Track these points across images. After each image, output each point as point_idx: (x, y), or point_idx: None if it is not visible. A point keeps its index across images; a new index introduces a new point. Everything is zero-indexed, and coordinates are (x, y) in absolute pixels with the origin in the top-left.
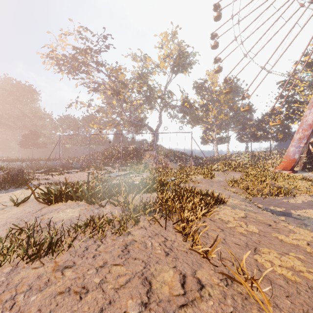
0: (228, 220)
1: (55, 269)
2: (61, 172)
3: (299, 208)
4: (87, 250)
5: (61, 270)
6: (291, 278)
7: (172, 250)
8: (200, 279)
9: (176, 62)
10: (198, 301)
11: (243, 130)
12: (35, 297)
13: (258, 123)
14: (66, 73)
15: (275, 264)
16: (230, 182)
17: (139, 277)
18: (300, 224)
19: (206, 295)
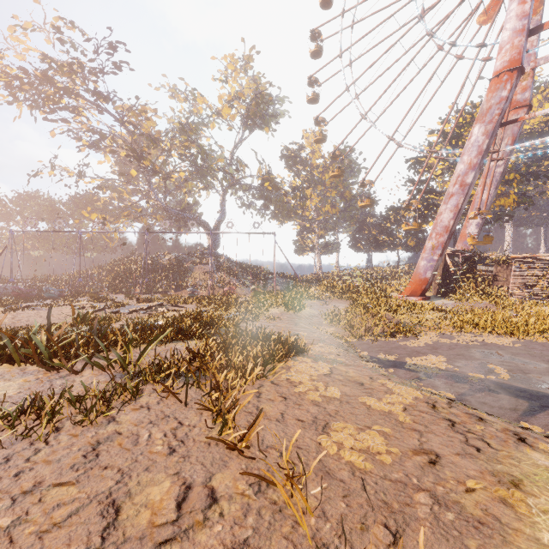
0: (300, 382)
1: None
2: (11, 308)
3: (418, 354)
4: (8, 463)
5: None
6: (361, 465)
7: (185, 442)
8: (214, 490)
9: (251, 110)
10: (196, 530)
11: (359, 233)
12: None
13: (382, 222)
14: (28, 107)
15: (346, 446)
16: (326, 317)
17: (100, 502)
18: (413, 378)
19: (214, 516)
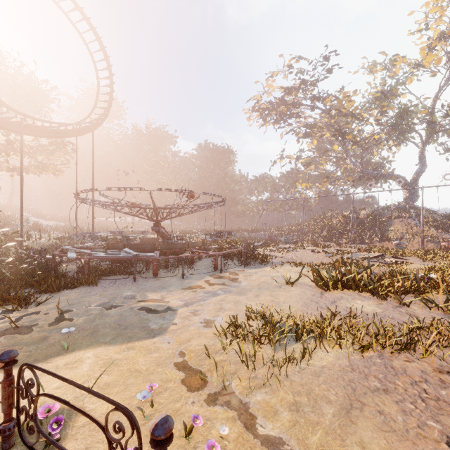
0: None
1: (436, 370)
2: (279, 248)
3: None
4: None
5: (447, 374)
6: None
7: None
8: None
9: None
10: None
11: None
12: (444, 392)
13: None
14: (272, 124)
15: None
16: None
17: None
18: None
19: None
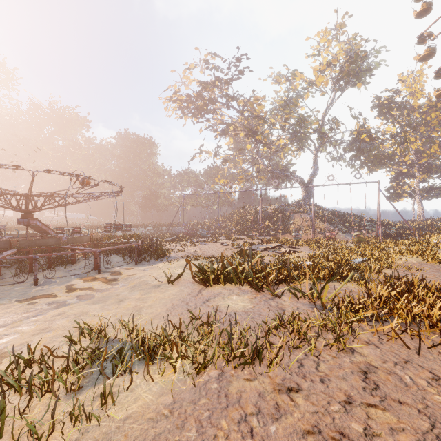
0: None
1: (275, 389)
2: (191, 242)
3: None
4: (304, 367)
5: (286, 392)
6: None
7: None
8: None
9: (343, 72)
10: None
11: None
12: (274, 427)
13: None
14: (190, 117)
15: None
16: None
17: None
18: None
19: None
